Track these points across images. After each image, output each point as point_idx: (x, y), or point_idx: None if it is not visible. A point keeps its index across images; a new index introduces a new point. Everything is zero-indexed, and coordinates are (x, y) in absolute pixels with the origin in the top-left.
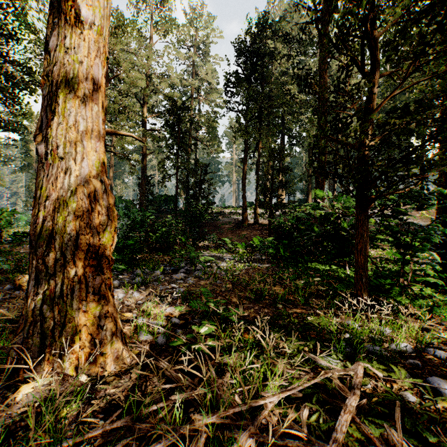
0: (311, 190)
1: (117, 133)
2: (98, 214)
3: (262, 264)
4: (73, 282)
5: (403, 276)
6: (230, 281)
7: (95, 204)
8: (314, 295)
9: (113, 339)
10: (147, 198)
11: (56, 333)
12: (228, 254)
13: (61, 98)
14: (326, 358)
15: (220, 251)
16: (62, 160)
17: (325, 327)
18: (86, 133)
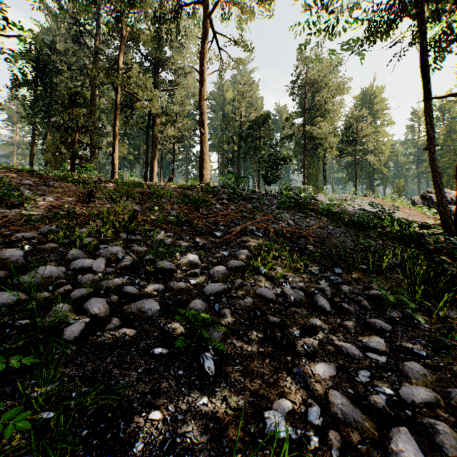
0: None
1: None
2: None
3: None
4: None
5: None
6: None
7: None
8: None
9: None
10: None
11: None
12: None
13: None
14: None
15: None
16: None
17: None
18: None
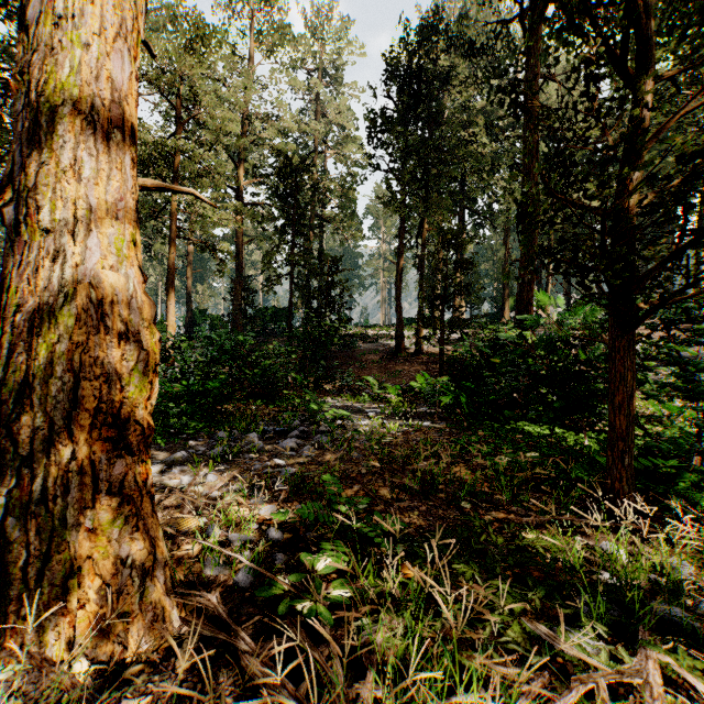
0: (508, 298)
1: (164, 187)
2: (118, 338)
3: (431, 422)
4: (68, 472)
5: (698, 454)
6: (375, 455)
7: (113, 321)
8: (530, 485)
9: (146, 583)
10: (245, 311)
11: (33, 574)
12: (372, 404)
13: (45, 113)
14: (573, 636)
15: (359, 399)
16: (48, 234)
17: (558, 557)
18: (95, 182)
